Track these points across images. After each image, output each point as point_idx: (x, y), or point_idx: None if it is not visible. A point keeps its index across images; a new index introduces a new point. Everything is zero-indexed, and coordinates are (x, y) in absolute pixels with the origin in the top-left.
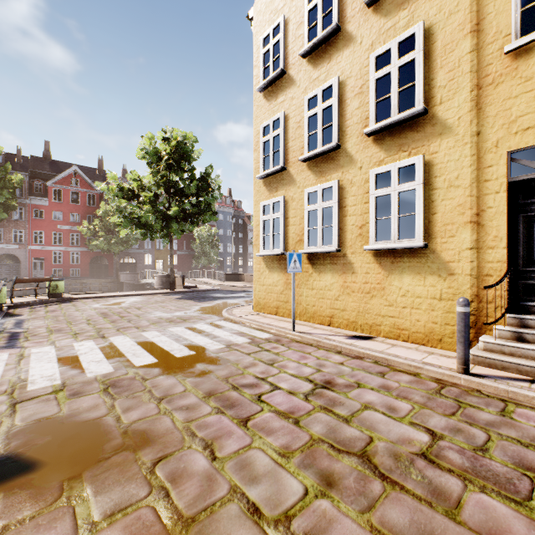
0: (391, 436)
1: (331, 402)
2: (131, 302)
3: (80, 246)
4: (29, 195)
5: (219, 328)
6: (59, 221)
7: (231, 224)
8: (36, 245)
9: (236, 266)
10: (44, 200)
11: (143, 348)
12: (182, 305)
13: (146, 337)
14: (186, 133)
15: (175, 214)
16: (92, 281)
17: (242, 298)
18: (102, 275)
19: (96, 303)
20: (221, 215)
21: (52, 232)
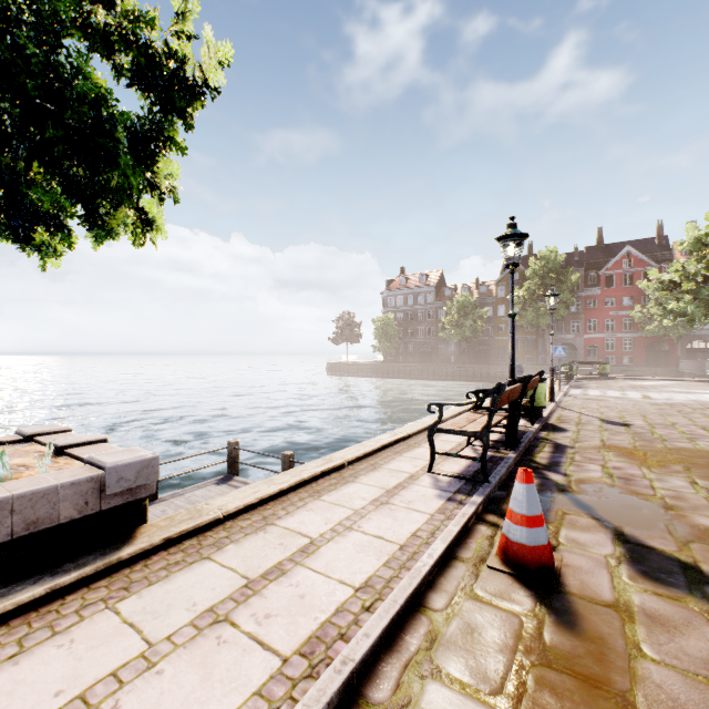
0: (702, 413)
1: (700, 409)
2: (662, 383)
3: (633, 331)
4: (583, 287)
5: (707, 397)
6: (610, 307)
7: None
8: (589, 333)
9: None
10: (596, 289)
11: (639, 395)
12: (708, 388)
13: (646, 393)
14: None
15: None
16: (644, 369)
17: None
18: (659, 363)
19: (631, 381)
20: None
21: (603, 320)
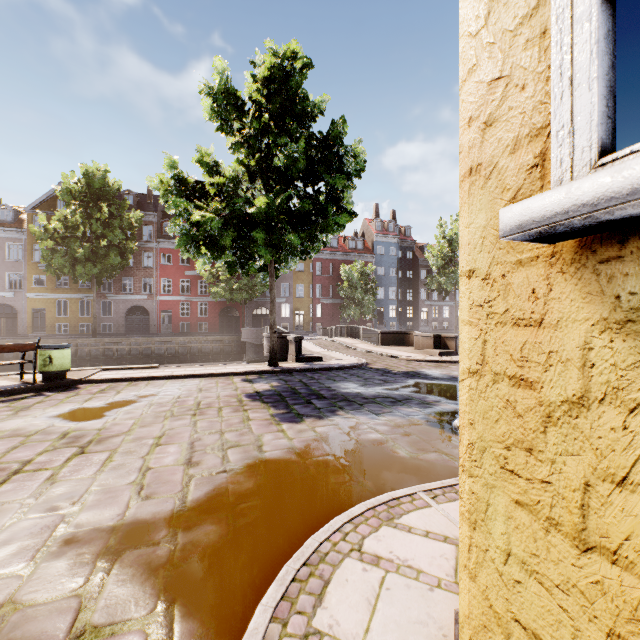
0: None
1: None
2: (144, 403)
3: (209, 295)
4: (158, 238)
5: None
6: (187, 266)
7: (396, 259)
8: (164, 295)
9: (403, 318)
10: (172, 242)
11: None
12: (215, 439)
13: None
14: (288, 48)
15: (264, 215)
16: (212, 338)
17: (402, 406)
18: (232, 330)
19: (83, 400)
20: (380, 247)
21: (179, 280)
